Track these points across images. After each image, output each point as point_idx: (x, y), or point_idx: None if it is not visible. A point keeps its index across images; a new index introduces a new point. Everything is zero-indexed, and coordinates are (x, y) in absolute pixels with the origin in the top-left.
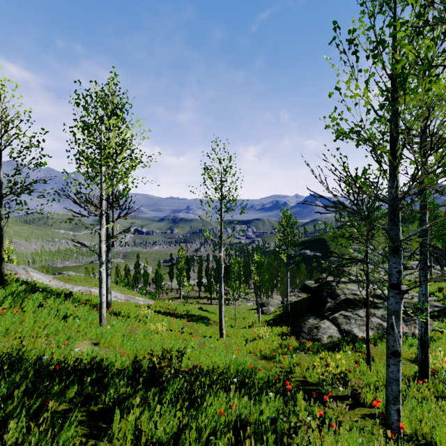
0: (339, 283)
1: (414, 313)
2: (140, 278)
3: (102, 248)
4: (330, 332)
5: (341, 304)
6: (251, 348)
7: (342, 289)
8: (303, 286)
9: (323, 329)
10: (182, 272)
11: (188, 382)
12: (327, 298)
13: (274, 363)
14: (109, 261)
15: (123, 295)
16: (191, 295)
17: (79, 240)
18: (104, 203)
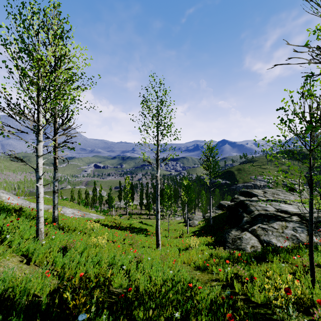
0: (252, 202)
1: (318, 225)
2: (96, 199)
3: (39, 163)
4: (252, 243)
5: (255, 218)
6: (184, 258)
7: (255, 206)
8: (219, 205)
9: (245, 240)
10: (128, 195)
11: (116, 319)
12: (243, 213)
13: (209, 274)
14: (55, 180)
15: (80, 212)
16: (134, 212)
17: (16, 155)
18: (41, 118)
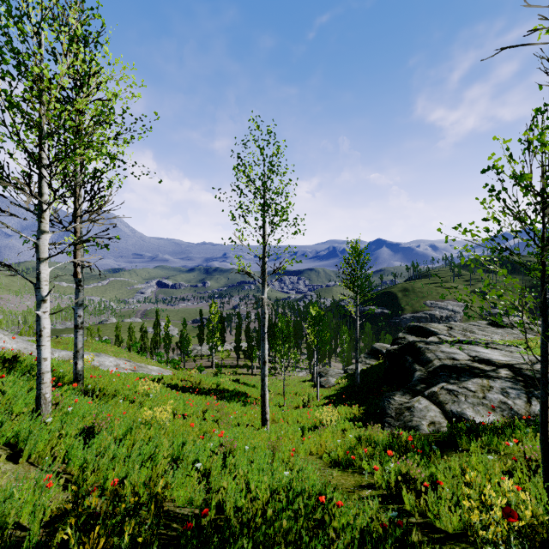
0: (429, 344)
1: None
2: (160, 341)
3: (42, 272)
4: (431, 416)
5: (436, 372)
6: (312, 446)
7: (434, 352)
8: (371, 350)
9: (419, 412)
10: (214, 333)
11: None
12: (414, 365)
13: (355, 476)
14: (79, 306)
15: (129, 364)
16: (226, 363)
17: None
18: (46, 189)
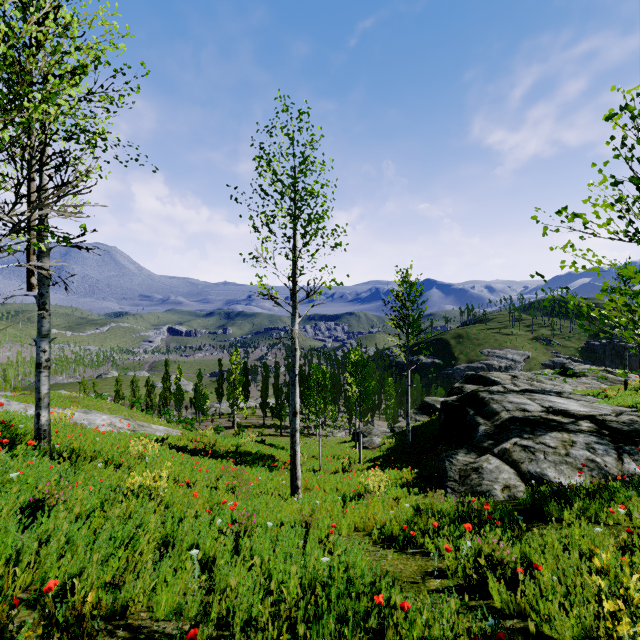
0: (493, 394)
1: (634, 439)
2: (170, 398)
3: None
4: (504, 479)
5: (504, 426)
6: (357, 519)
7: (501, 402)
8: (422, 405)
9: (489, 474)
10: (236, 387)
11: None
12: (478, 418)
13: (417, 558)
14: (43, 337)
15: (127, 422)
16: (250, 422)
17: None
18: None
